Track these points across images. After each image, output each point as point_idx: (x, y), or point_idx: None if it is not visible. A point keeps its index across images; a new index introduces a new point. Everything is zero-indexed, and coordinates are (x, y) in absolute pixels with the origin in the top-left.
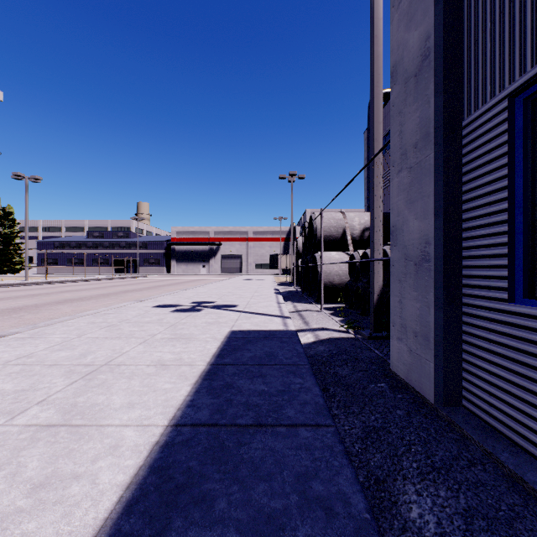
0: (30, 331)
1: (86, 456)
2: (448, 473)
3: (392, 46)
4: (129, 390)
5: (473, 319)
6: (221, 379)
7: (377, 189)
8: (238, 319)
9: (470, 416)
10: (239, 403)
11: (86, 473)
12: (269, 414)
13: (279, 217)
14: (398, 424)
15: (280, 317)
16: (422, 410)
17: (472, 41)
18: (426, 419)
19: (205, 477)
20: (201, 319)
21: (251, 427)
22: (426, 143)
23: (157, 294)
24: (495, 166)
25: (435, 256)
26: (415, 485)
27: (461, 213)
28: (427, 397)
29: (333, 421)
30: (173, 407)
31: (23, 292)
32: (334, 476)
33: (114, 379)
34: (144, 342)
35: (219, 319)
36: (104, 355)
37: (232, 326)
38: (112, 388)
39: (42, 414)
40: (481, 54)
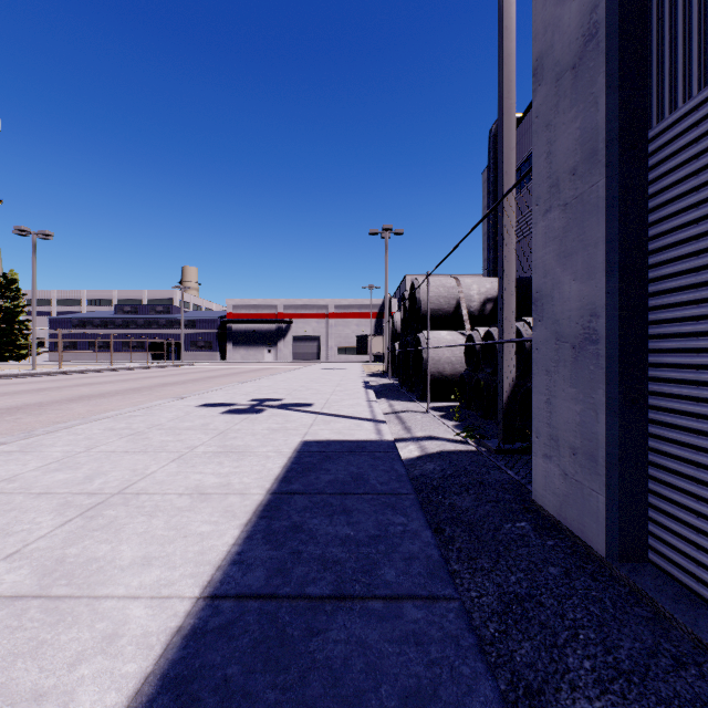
0: (22, 441)
1: (63, 654)
2: (645, 682)
3: (535, 30)
4: (147, 535)
5: (668, 430)
6: (286, 517)
7: (507, 242)
8: (313, 424)
9: (663, 579)
10: (311, 557)
11: (55, 690)
12: (357, 576)
13: (370, 286)
14: (553, 591)
15: (372, 421)
16: (587, 567)
17: (666, 7)
18: (596, 583)
19: (250, 699)
20: (262, 424)
21: (328, 601)
22: (592, 166)
23: (205, 388)
24: (707, 194)
25: (607, 334)
26: (592, 702)
27: (647, 270)
28: (593, 546)
29: (456, 590)
30: (210, 564)
31: (26, 385)
32: (464, 696)
33: (128, 517)
34: (179, 458)
35: (287, 424)
36: (119, 478)
37: (304, 435)
38: (123, 531)
39: (8, 576)
40: (681, 24)
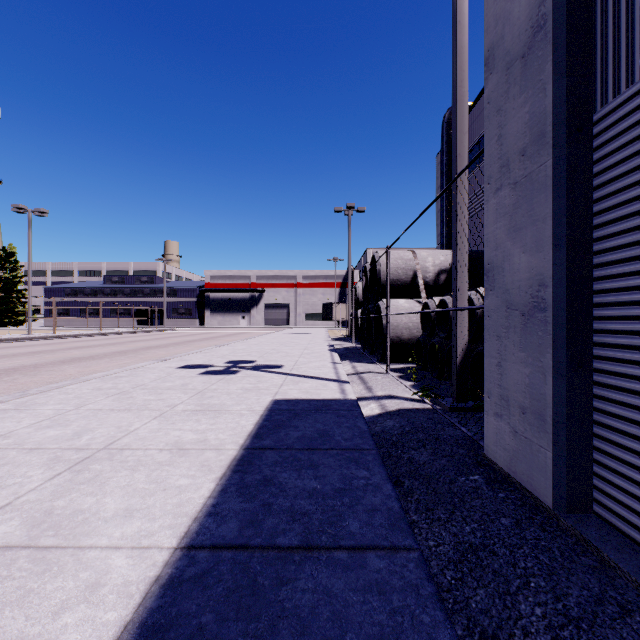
0: (17, 400)
1: (48, 603)
2: (593, 629)
3: (487, 23)
4: (130, 488)
5: (612, 392)
6: (258, 471)
7: (460, 218)
8: (283, 384)
9: (607, 529)
10: (281, 509)
11: (40, 638)
12: (323, 528)
13: (334, 259)
14: (505, 541)
15: (336, 382)
16: (536, 518)
17: None
18: (544, 533)
19: None
20: (237, 384)
21: (297, 551)
22: (540, 147)
23: (185, 351)
24: None
25: (555, 303)
26: None
27: (592, 243)
28: (542, 498)
29: (416, 541)
30: (187, 516)
31: (23, 349)
32: None
33: (112, 471)
34: (160, 416)
35: (259, 384)
36: (105, 434)
37: (274, 394)
38: (107, 484)
39: None
40: (624, 15)
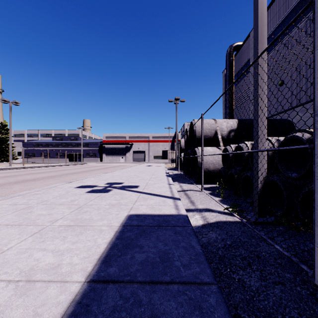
0: None
1: None
2: None
3: None
4: None
5: None
6: None
7: (261, 86)
8: (137, 200)
9: None
10: None
11: None
12: None
13: (168, 127)
14: None
15: (171, 198)
16: None
17: None
18: None
19: None
20: (107, 200)
21: None
22: None
23: (87, 175)
24: None
25: None
26: None
27: None
28: None
29: None
30: None
31: (1, 174)
32: None
33: None
34: (38, 232)
35: (121, 200)
36: None
37: (130, 209)
38: None
39: None
40: None
